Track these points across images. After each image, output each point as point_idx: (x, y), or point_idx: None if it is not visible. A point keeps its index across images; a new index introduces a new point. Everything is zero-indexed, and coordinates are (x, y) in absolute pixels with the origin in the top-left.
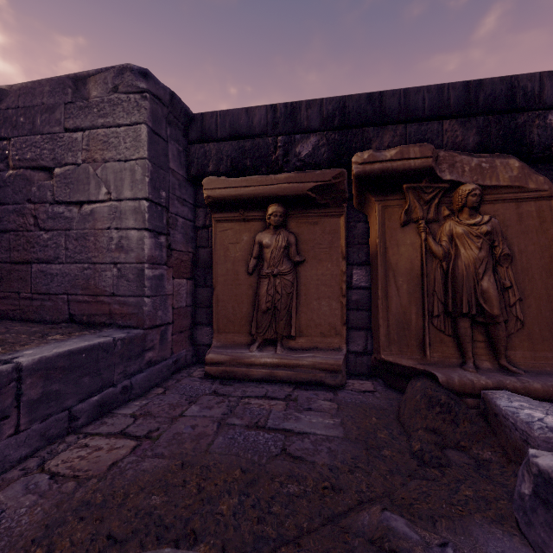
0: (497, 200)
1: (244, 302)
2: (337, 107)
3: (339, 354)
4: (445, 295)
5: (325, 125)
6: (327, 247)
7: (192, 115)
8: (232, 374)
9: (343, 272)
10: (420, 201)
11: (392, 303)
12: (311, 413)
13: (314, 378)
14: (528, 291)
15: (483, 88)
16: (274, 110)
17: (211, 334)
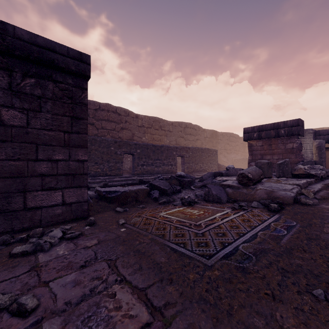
0: None
1: None
2: None
3: None
4: None
5: None
6: None
7: (316, 131)
8: None
9: None
10: None
11: None
12: None
13: None
14: None
15: None
16: None
17: None
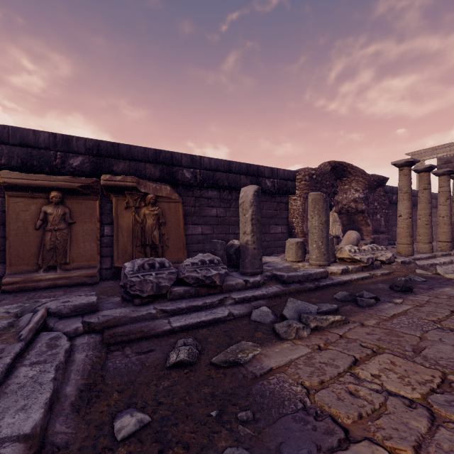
0: (162, 201)
1: (33, 246)
2: (95, 145)
3: (95, 269)
4: (142, 238)
5: (88, 152)
6: (89, 215)
7: None
8: (25, 288)
9: (98, 228)
10: (133, 199)
11: (120, 242)
12: (78, 292)
13: (81, 281)
14: (170, 235)
15: (162, 154)
16: (55, 136)
17: (1, 269)
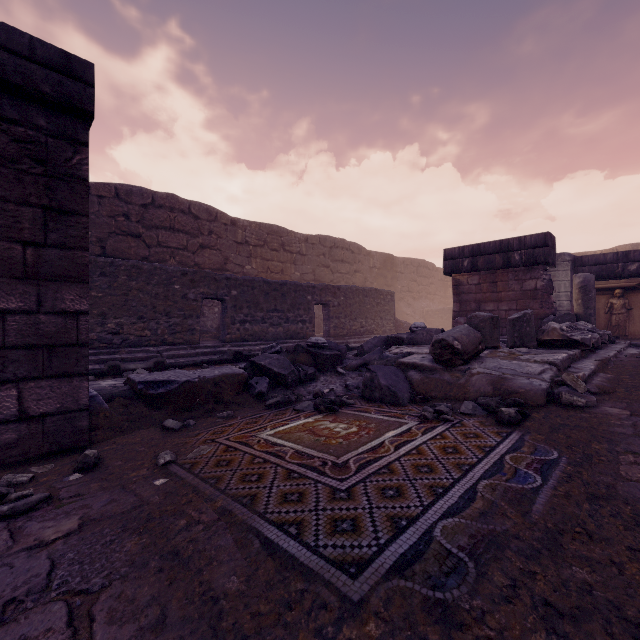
0: None
1: (603, 324)
2: None
3: None
4: None
5: None
6: None
7: (577, 257)
8: None
9: None
10: None
11: None
12: None
13: None
14: None
15: None
16: (617, 254)
17: None
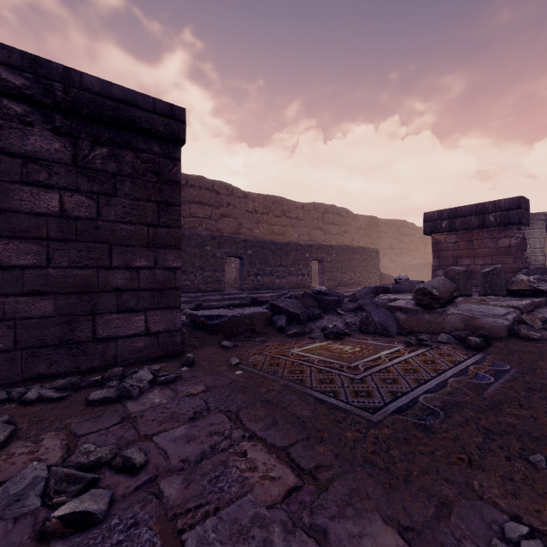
0: None
1: None
2: None
3: None
4: None
5: None
6: None
7: None
8: None
9: None
10: None
11: None
12: None
13: None
14: None
15: None
16: None
17: None
